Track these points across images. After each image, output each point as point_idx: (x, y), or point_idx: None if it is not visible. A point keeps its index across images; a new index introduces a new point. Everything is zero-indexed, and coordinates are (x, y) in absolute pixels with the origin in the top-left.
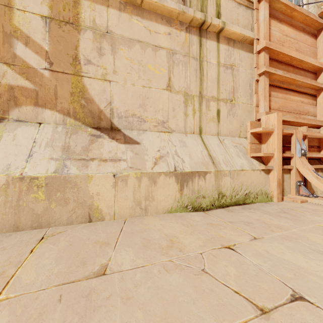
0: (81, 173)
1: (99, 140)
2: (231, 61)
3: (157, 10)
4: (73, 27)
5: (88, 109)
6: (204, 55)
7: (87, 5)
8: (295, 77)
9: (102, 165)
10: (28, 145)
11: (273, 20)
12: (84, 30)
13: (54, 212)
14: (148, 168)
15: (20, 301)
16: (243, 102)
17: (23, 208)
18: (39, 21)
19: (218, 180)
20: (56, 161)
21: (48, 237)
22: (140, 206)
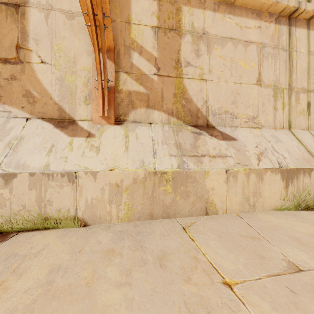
0: (198, 168)
1: (201, 137)
2: None
3: (249, 5)
4: (176, 32)
5: (187, 108)
6: (293, 45)
7: (186, 10)
8: None
9: (213, 161)
10: (149, 143)
11: None
12: (184, 34)
13: (179, 204)
14: (254, 164)
15: (253, 287)
16: None
17: (156, 199)
18: (150, 31)
19: None
20: (175, 157)
21: (188, 227)
22: (248, 202)
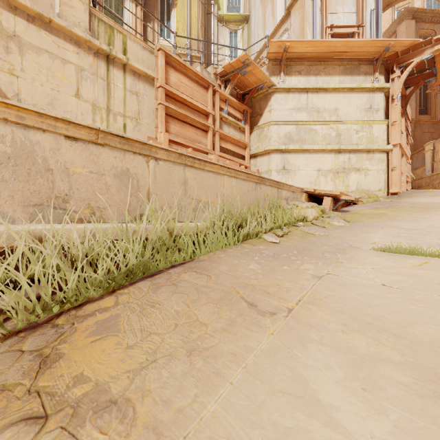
0: None
1: None
2: (137, 89)
3: (66, 32)
4: None
5: None
6: (111, 78)
7: None
8: (186, 114)
9: None
10: None
11: (171, 68)
12: None
13: None
14: None
15: None
16: (147, 123)
17: None
18: None
19: None
20: None
21: None
22: None
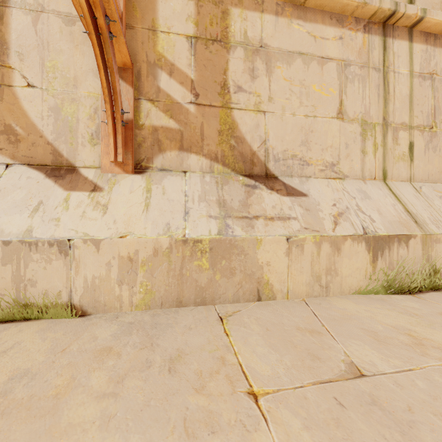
0: (248, 235)
1: (256, 192)
2: (431, 67)
3: (325, 7)
4: (222, 45)
5: (238, 151)
6: (389, 62)
7: (237, 14)
8: None
9: (270, 225)
10: (180, 199)
11: None
12: (233, 47)
13: (219, 285)
14: (328, 229)
15: (288, 399)
16: None
17: (187, 278)
18: (184, 43)
19: (427, 249)
20: (216, 220)
21: (227, 318)
22: (319, 283)
